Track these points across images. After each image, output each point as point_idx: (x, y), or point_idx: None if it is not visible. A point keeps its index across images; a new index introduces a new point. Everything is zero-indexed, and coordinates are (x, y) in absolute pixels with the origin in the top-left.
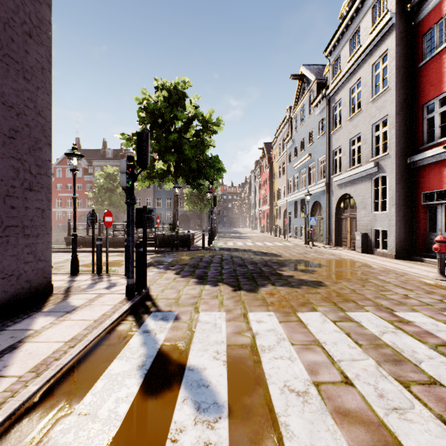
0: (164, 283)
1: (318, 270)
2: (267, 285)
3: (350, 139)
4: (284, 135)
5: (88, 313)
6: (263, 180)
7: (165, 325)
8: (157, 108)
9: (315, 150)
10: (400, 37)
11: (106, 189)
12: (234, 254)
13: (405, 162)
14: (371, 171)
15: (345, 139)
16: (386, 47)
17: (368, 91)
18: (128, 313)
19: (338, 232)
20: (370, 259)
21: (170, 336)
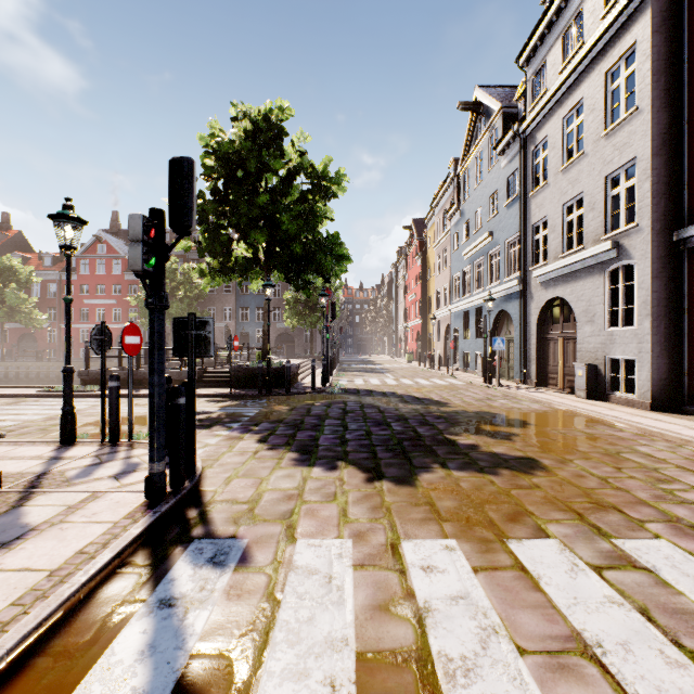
0: (234, 464)
1: (520, 432)
2: (432, 467)
3: (563, 203)
4: (446, 205)
5: (47, 549)
6: (411, 279)
7: (215, 579)
8: (233, 150)
9: (500, 226)
10: (660, 18)
11: None
12: (366, 401)
13: (668, 239)
14: (603, 256)
15: (554, 205)
16: (633, 39)
17: (599, 119)
18: (141, 544)
19: (541, 362)
20: (607, 411)
21: (219, 621)
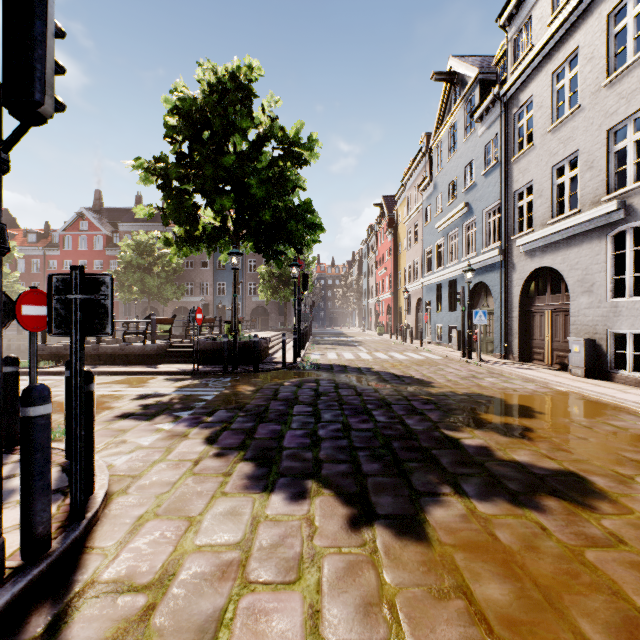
0: (160, 485)
1: (533, 425)
2: (441, 492)
3: (553, 165)
4: (417, 180)
5: None
6: (382, 254)
7: None
8: (197, 107)
9: (477, 196)
10: None
11: (136, 268)
12: (341, 380)
13: None
14: (606, 219)
15: (541, 168)
16: None
17: (599, 67)
18: None
19: (524, 336)
20: (621, 394)
21: None
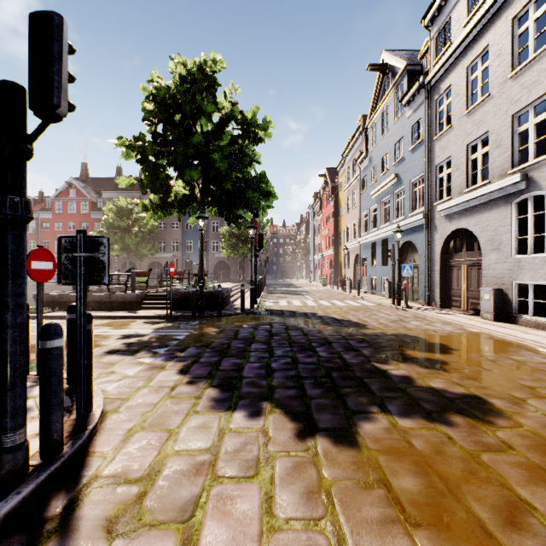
0: (144, 406)
1: (448, 359)
2: (370, 411)
3: (468, 143)
4: (355, 154)
5: None
6: (325, 217)
7: None
8: (170, 95)
9: (405, 168)
10: None
11: (117, 228)
12: (290, 323)
13: None
14: (511, 189)
15: (458, 145)
16: None
17: (506, 62)
18: None
19: (444, 286)
20: (522, 335)
21: None
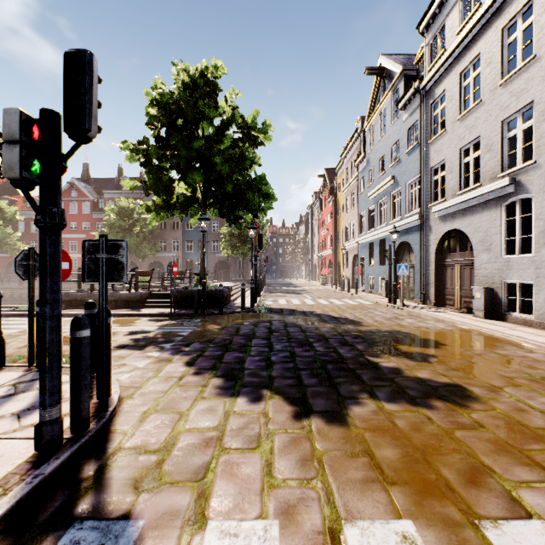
0: (156, 393)
1: (436, 353)
2: (360, 397)
3: (461, 147)
4: (354, 155)
5: None
6: (324, 217)
7: None
8: (173, 100)
9: (401, 170)
10: None
11: (118, 229)
12: (289, 320)
13: None
14: (501, 192)
15: (452, 149)
16: None
17: (496, 70)
18: (1, 531)
19: (439, 286)
20: (510, 331)
21: None
